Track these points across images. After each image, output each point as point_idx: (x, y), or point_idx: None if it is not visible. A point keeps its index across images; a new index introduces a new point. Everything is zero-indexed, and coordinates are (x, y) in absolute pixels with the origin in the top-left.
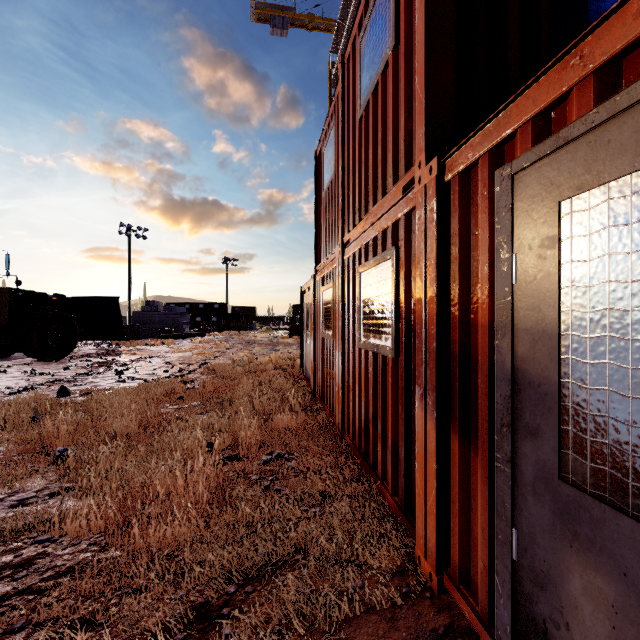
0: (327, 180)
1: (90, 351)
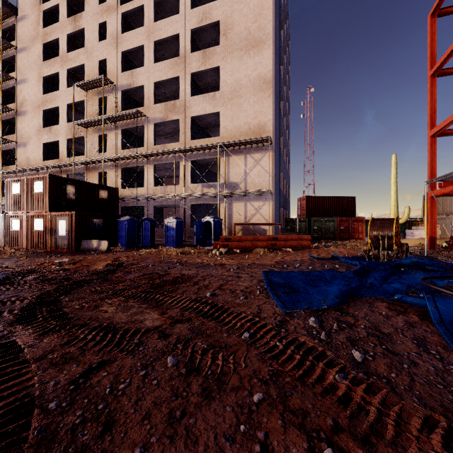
0: (15, 192)
1: None
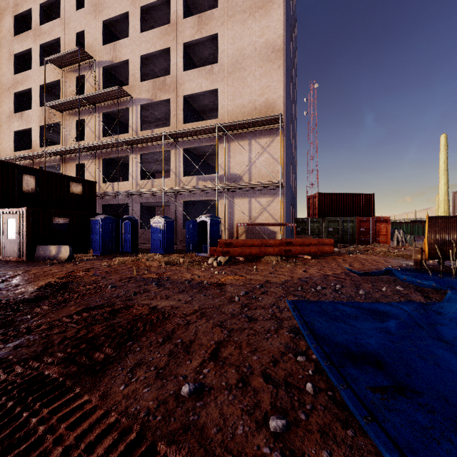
0: None
1: None
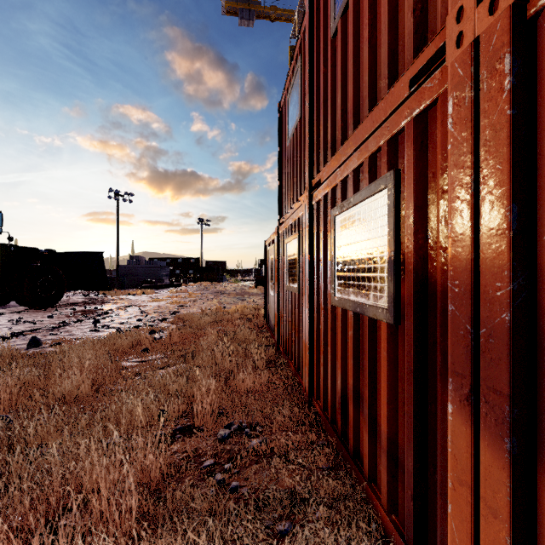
0: (291, 127)
1: (78, 300)
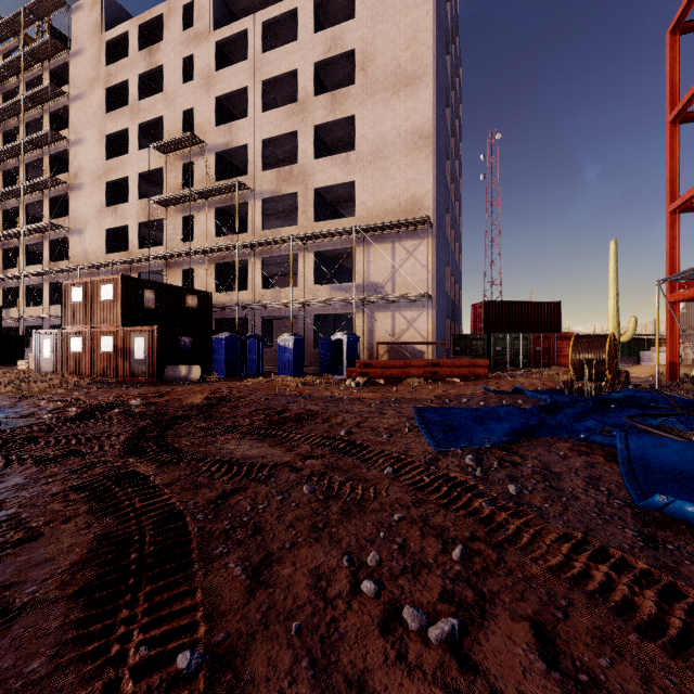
0: (76, 300)
1: None
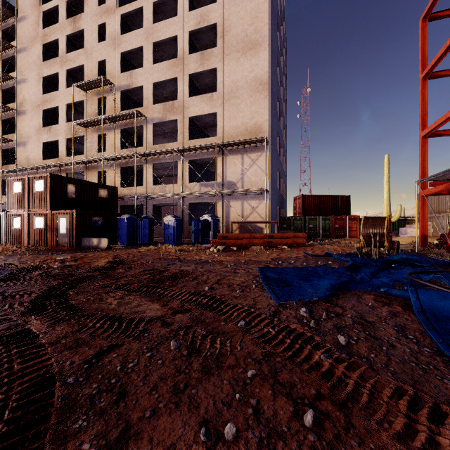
0: (16, 191)
1: None
